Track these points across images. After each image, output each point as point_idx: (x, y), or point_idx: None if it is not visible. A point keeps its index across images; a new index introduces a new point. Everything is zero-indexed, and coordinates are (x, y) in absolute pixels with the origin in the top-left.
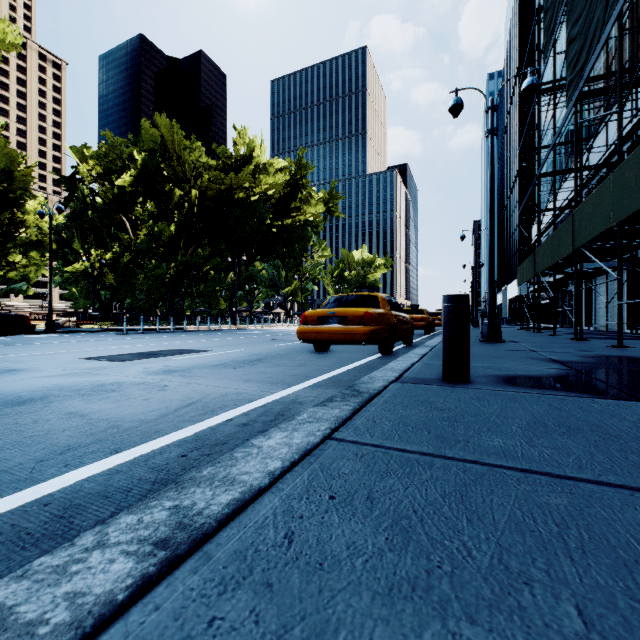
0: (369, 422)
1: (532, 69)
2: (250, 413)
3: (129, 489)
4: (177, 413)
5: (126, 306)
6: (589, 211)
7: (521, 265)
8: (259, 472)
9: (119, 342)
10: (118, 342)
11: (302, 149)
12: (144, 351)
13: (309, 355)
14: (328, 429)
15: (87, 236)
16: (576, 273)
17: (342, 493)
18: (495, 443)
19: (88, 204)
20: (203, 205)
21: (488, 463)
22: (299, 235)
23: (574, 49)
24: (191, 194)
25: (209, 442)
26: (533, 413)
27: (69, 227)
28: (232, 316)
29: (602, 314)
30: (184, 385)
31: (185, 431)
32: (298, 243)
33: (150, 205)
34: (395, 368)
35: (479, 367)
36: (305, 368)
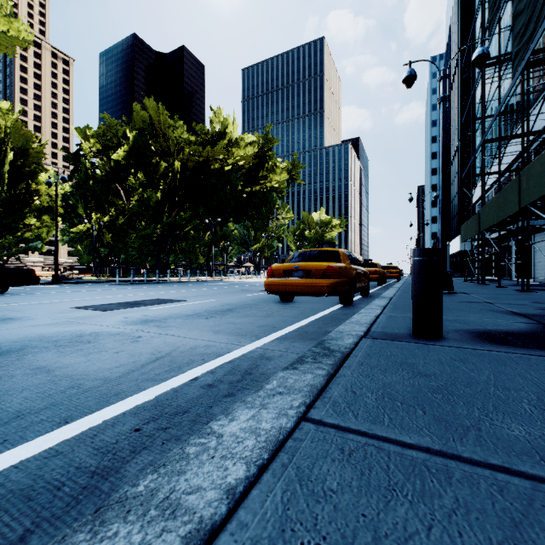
0: (348, 393)
1: (482, 40)
2: (217, 371)
3: (60, 485)
4: (143, 369)
5: (121, 261)
6: (538, 171)
7: (465, 223)
8: (214, 488)
9: (110, 292)
10: (109, 292)
11: (268, 125)
12: (129, 301)
13: (275, 305)
14: (302, 405)
15: (89, 202)
16: (523, 229)
17: (334, 539)
18: (516, 433)
19: (89, 175)
20: (184, 175)
21: (526, 473)
22: (266, 199)
23: (521, 21)
24: (174, 165)
25: (169, 410)
26: (536, 382)
27: (74, 195)
28: (209, 269)
29: (541, 267)
30: (157, 336)
31: (146, 394)
32: (265, 206)
33: (141, 176)
34: (361, 321)
35: (444, 320)
36: (272, 319)
